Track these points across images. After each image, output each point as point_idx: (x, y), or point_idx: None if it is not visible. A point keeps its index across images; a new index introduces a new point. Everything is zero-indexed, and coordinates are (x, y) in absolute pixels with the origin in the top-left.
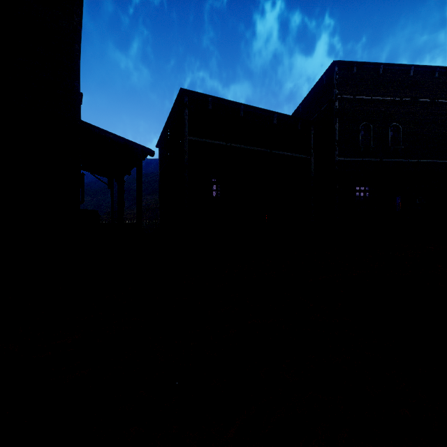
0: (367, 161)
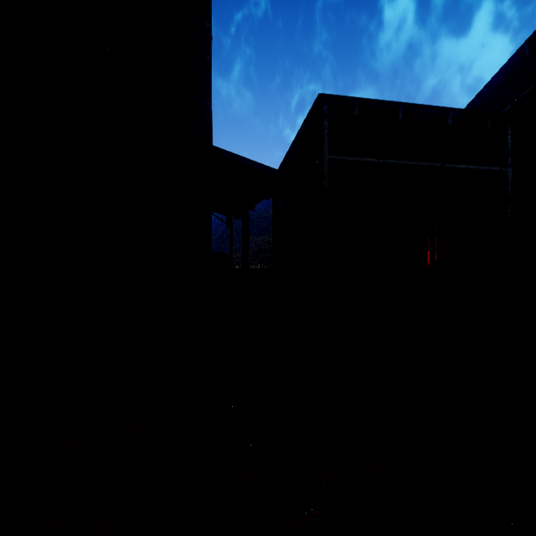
0: None
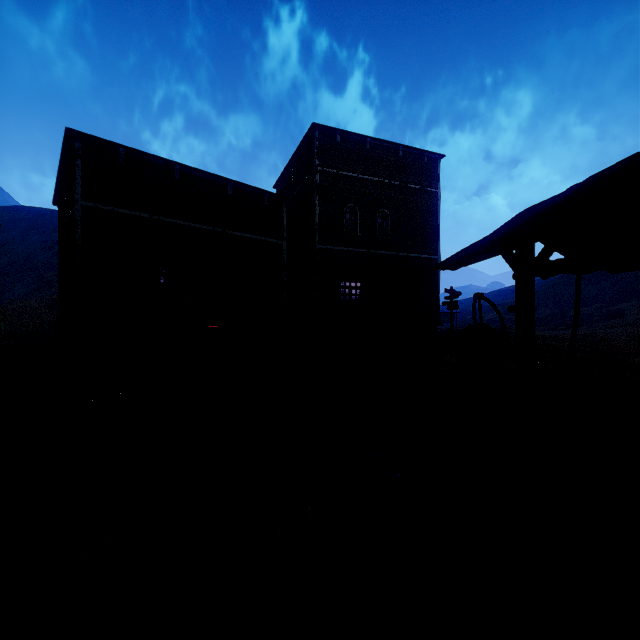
0: (353, 252)
